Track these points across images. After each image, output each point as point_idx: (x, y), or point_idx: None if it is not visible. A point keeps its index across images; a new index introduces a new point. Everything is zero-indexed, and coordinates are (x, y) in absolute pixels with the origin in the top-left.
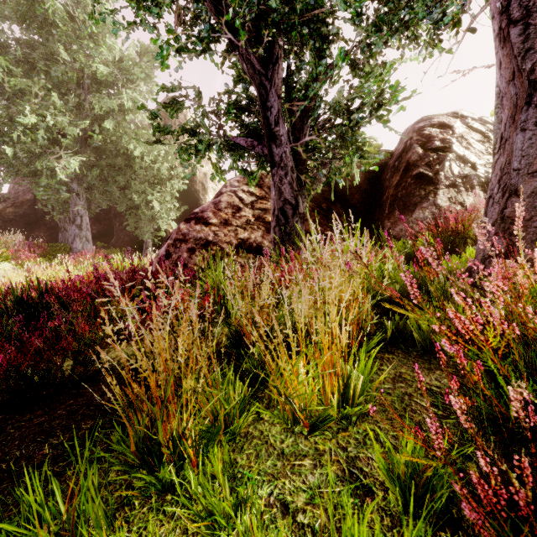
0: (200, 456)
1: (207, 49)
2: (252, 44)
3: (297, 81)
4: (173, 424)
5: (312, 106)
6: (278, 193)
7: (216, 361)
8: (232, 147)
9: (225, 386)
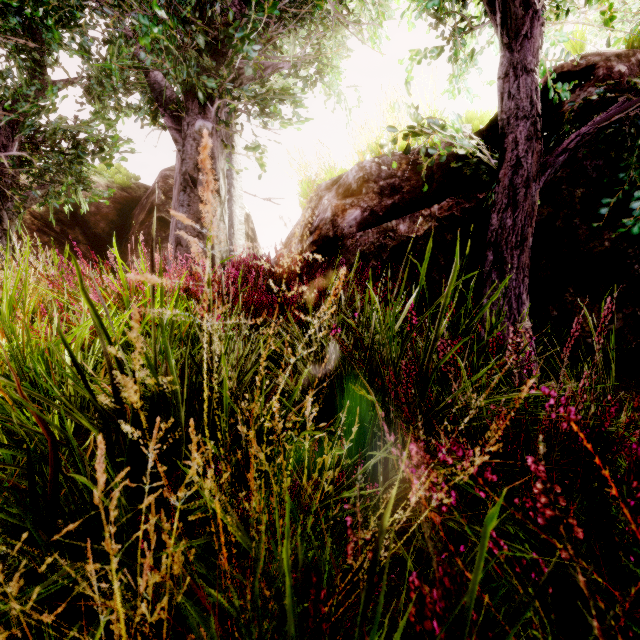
0: None
1: None
2: None
3: (1, 87)
4: None
5: (21, 124)
6: None
7: None
8: None
9: None
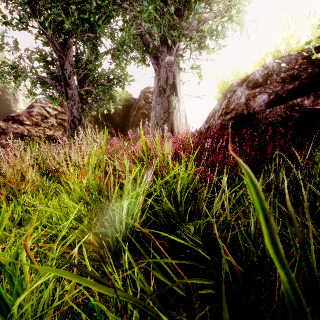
0: (34, 194)
1: (26, 28)
2: (55, 34)
3: (81, 59)
4: (23, 187)
5: (89, 75)
6: (70, 112)
7: (38, 174)
8: (42, 82)
9: (42, 182)
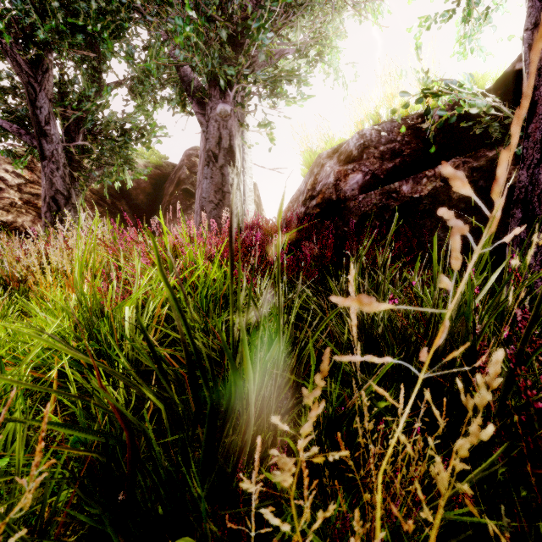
0: None
1: None
2: (18, 44)
3: (70, 92)
4: None
5: (84, 120)
6: (49, 183)
7: None
8: None
9: None
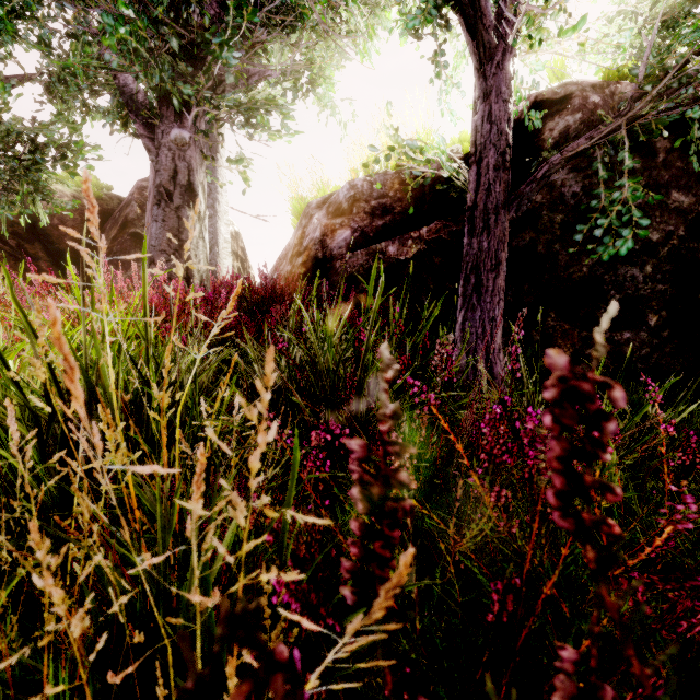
0: None
1: None
2: None
3: None
4: None
5: None
6: None
7: None
8: None
9: None
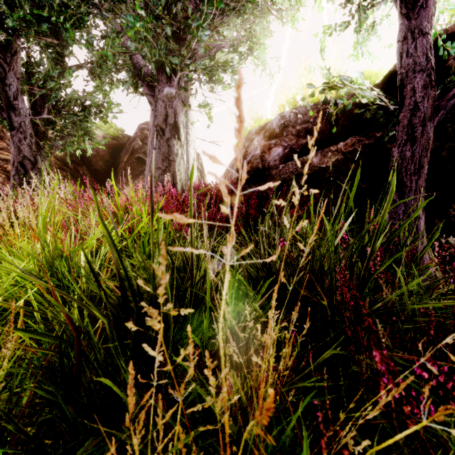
0: None
1: None
2: None
3: (37, 72)
4: None
5: (49, 96)
6: (17, 150)
7: None
8: None
9: None
